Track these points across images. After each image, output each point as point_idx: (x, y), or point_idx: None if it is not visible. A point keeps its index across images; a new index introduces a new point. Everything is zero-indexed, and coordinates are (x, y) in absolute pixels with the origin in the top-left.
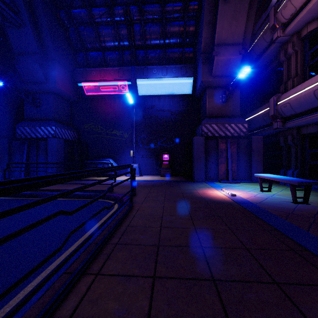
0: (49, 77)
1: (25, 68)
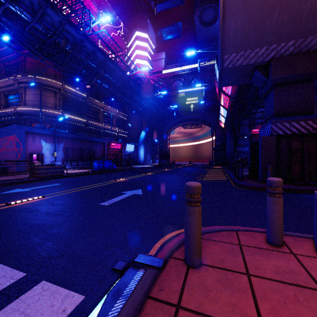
0: (249, 131)
1: (243, 130)
